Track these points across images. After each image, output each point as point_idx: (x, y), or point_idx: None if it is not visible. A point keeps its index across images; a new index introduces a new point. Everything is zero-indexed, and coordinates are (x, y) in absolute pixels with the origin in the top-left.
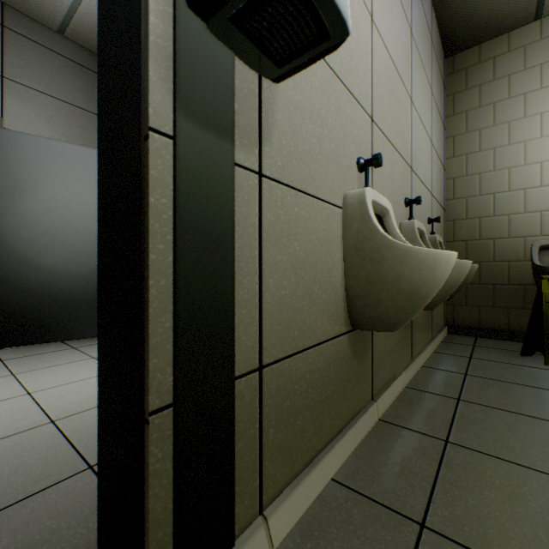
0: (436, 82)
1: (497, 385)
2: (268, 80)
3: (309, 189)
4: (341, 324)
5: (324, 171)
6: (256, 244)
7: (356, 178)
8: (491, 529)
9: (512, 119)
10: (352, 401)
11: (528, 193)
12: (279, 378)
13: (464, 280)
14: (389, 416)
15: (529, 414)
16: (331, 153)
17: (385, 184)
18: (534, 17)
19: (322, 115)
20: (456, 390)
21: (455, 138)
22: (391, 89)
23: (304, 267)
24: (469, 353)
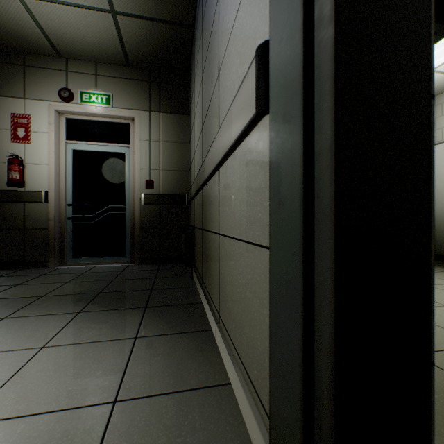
0: None
1: None
2: None
3: None
4: None
5: None
6: None
7: None
8: None
9: None
10: None
11: None
12: None
13: None
14: None
15: None
16: None
17: None
18: None
19: None
20: None
21: None
22: None
23: None
24: None
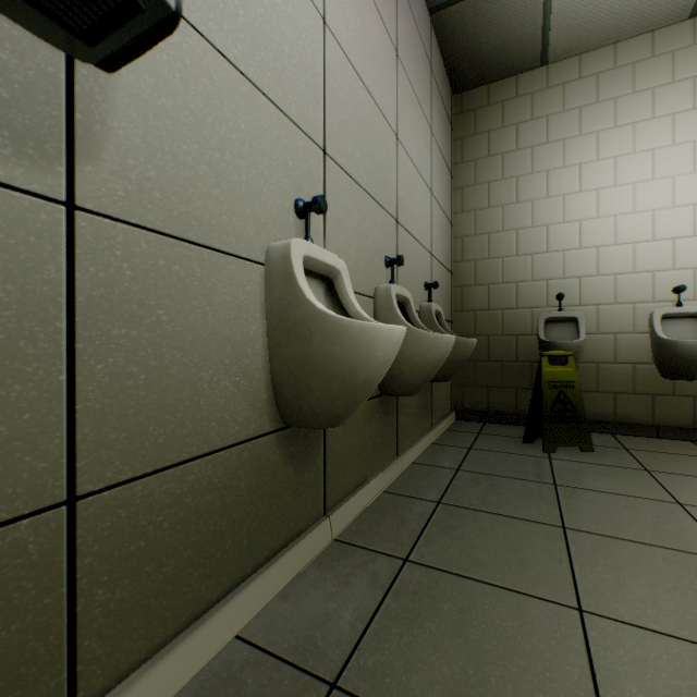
0: (439, 121)
1: (487, 481)
2: (93, 65)
3: (192, 234)
4: (263, 421)
5: (227, 211)
6: (62, 312)
7: (294, 226)
8: (416, 675)
9: (520, 174)
10: (285, 522)
11: (536, 259)
12: (120, 511)
13: (462, 357)
14: (349, 533)
15: (509, 514)
16: (242, 189)
17: (350, 236)
18: (541, 62)
19: (223, 134)
20: (441, 491)
21: (463, 190)
22: (361, 118)
23: (182, 345)
24: (471, 443)
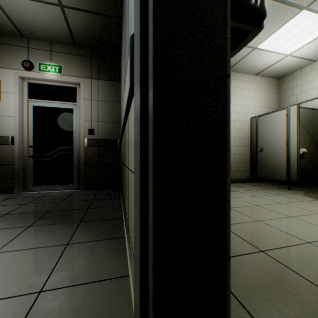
0: None
1: None
2: None
3: None
4: None
5: None
6: None
7: None
8: None
9: None
10: None
11: None
12: None
13: None
14: None
15: None
16: None
17: None
18: None
19: None
20: None
21: None
22: None
23: None
24: None
